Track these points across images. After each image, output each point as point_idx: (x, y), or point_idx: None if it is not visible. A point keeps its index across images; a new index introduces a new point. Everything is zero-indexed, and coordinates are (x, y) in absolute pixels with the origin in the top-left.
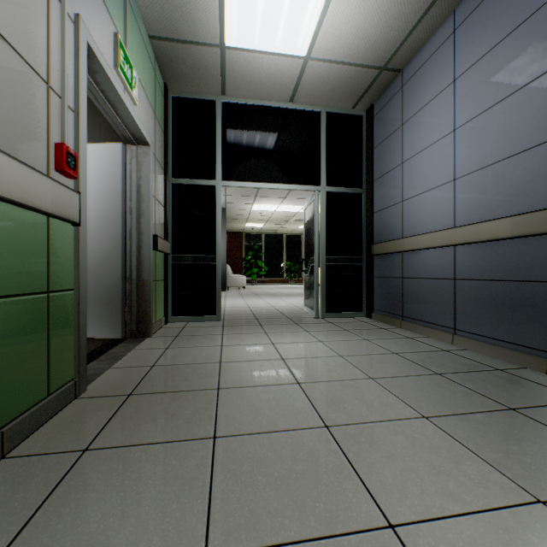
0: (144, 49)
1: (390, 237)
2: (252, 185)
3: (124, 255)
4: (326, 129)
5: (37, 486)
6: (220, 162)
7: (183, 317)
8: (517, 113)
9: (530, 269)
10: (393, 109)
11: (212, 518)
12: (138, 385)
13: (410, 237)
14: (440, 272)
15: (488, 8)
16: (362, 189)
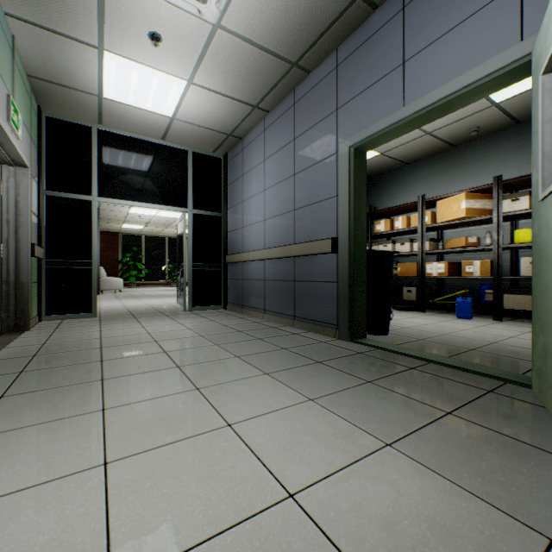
0: (24, 88)
1: (237, 251)
2: (128, 203)
3: (1, 260)
4: (193, 165)
5: (3, 381)
6: (97, 181)
7: (58, 315)
8: (285, 191)
9: (289, 274)
10: (238, 162)
11: (104, 374)
12: (39, 352)
13: (246, 252)
14: (259, 275)
15: (276, 128)
16: (221, 213)
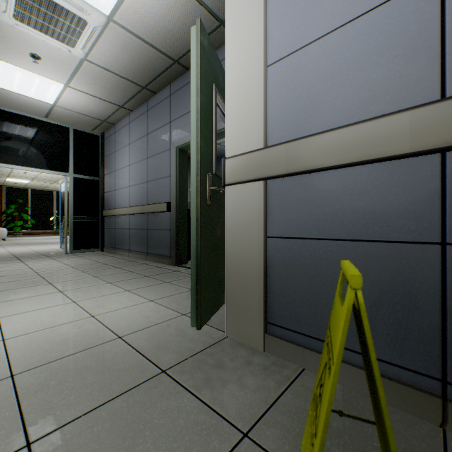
0: None
1: (111, 207)
2: (13, 166)
3: None
4: (74, 139)
5: None
6: None
7: None
8: (142, 168)
9: (145, 225)
10: (112, 141)
11: None
12: None
13: (117, 209)
14: (126, 226)
15: (137, 123)
16: (99, 178)
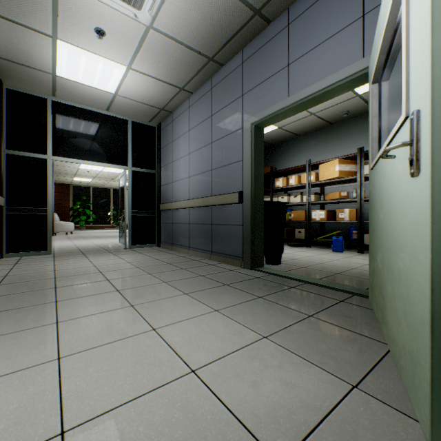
0: None
1: (168, 200)
2: (78, 161)
3: None
4: (133, 131)
5: None
6: (52, 143)
7: (17, 253)
8: (205, 155)
9: (208, 219)
10: (169, 131)
11: (58, 298)
12: (2, 282)
13: (175, 202)
14: (185, 220)
15: (198, 106)
16: (156, 171)
